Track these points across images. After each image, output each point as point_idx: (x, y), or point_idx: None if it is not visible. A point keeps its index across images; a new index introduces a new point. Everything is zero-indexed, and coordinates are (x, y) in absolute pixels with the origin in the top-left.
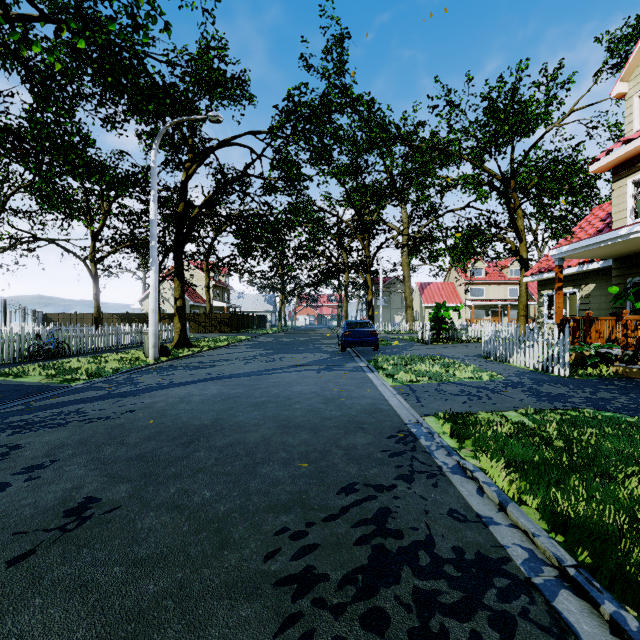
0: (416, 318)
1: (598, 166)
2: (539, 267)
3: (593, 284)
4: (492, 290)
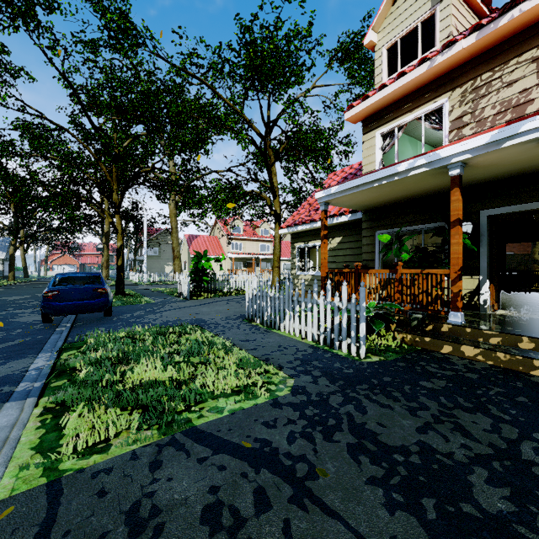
0: (185, 268)
1: (354, 113)
2: (293, 220)
3: (340, 237)
4: (248, 245)
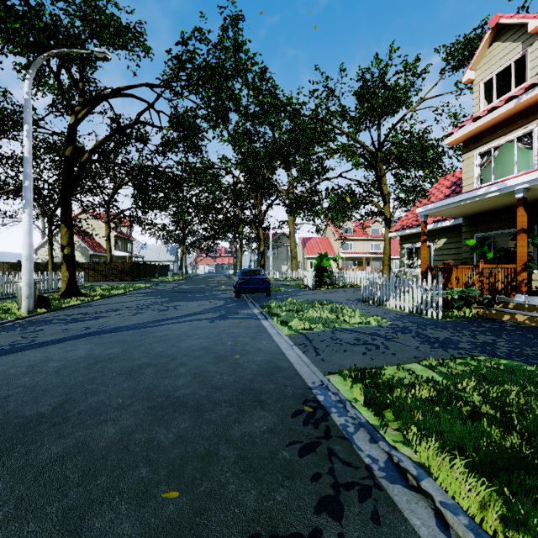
0: (299, 267)
1: (452, 139)
2: (401, 224)
3: (444, 239)
4: (358, 245)
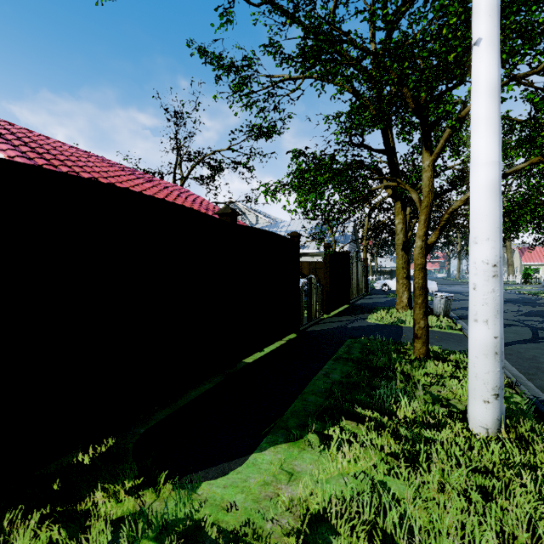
0: (516, 272)
1: None
2: None
3: None
4: None
